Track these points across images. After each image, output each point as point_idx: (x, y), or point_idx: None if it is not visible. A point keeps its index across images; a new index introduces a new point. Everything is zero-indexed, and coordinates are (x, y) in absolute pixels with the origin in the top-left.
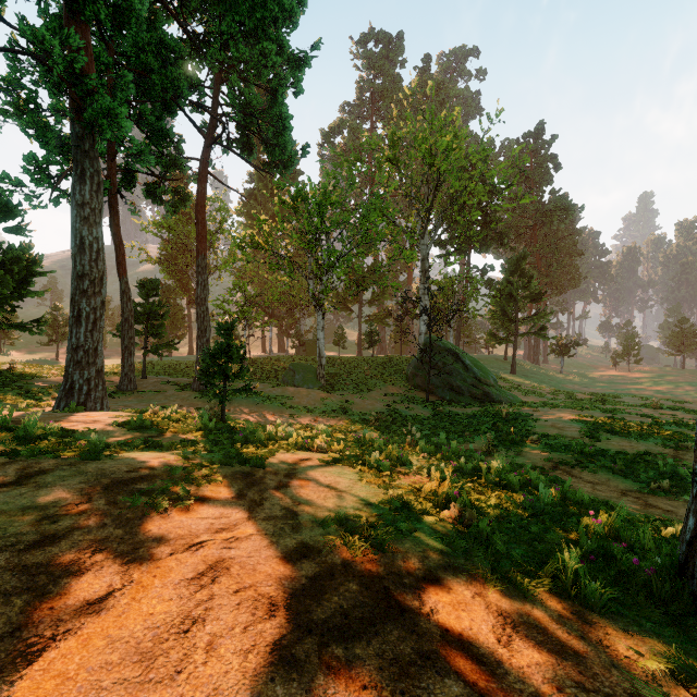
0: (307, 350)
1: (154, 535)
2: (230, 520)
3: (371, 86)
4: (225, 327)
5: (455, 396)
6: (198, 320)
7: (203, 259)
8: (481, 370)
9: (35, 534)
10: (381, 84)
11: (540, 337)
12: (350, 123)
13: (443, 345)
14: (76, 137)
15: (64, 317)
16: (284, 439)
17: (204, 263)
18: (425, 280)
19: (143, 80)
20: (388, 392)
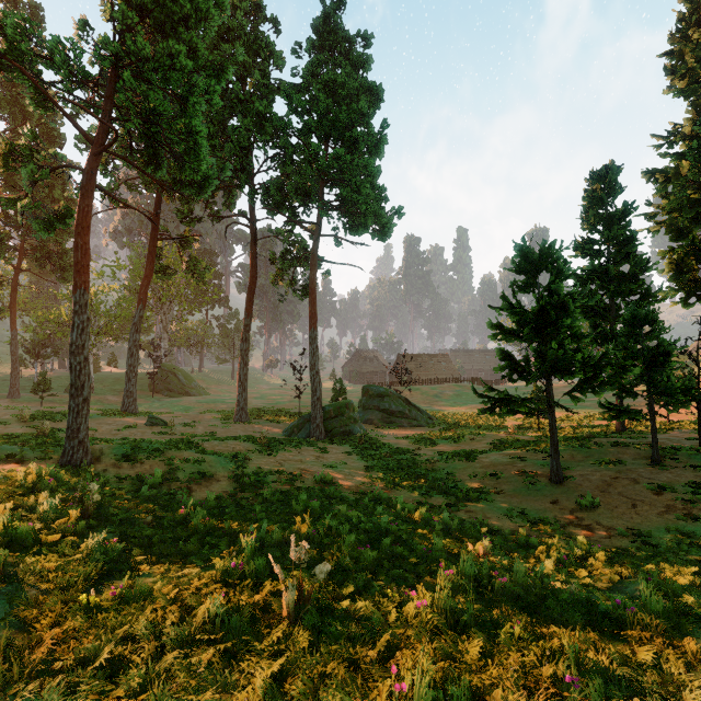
0: None
1: (52, 409)
2: (61, 409)
3: None
4: (44, 374)
5: (170, 394)
6: (13, 363)
7: (15, 332)
8: (188, 381)
9: (37, 409)
10: None
11: None
12: None
13: (168, 369)
14: None
15: None
16: None
17: (16, 334)
18: (165, 331)
19: None
20: None
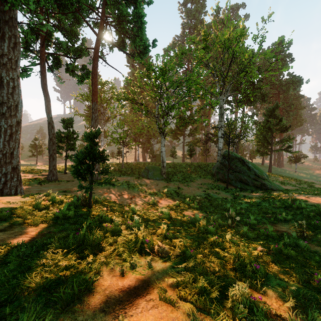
0: (156, 159)
1: None
2: None
3: (189, 25)
4: (91, 135)
5: (244, 186)
6: None
7: (95, 105)
8: (258, 170)
9: None
10: (194, 24)
11: (287, 151)
12: (178, 44)
13: (235, 155)
14: (0, 12)
15: (44, 144)
16: (130, 227)
17: (95, 106)
18: (221, 119)
19: (61, 2)
20: (202, 182)
